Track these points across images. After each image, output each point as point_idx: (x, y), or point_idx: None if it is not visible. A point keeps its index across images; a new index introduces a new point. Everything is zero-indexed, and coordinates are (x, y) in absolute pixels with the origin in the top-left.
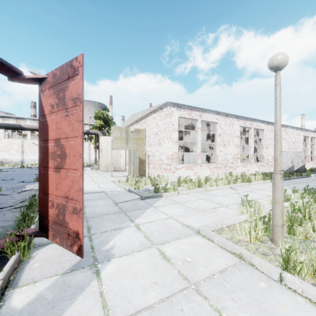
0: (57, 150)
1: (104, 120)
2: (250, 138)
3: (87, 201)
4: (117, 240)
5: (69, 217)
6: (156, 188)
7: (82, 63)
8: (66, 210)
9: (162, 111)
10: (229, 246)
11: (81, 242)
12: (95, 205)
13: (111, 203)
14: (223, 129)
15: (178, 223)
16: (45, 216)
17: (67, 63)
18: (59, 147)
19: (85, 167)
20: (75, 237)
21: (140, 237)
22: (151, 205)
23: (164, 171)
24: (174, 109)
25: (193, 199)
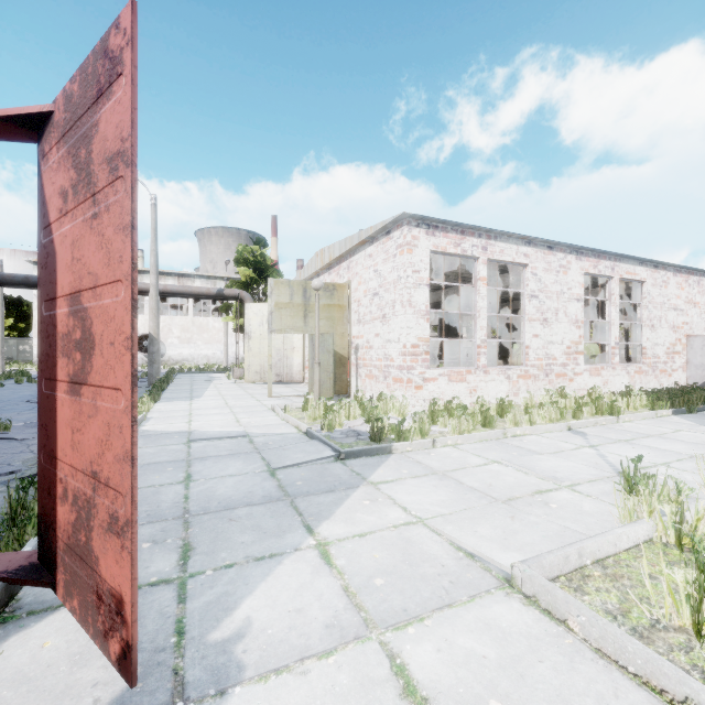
0: (74, 328)
1: (257, 266)
2: (608, 303)
3: (200, 461)
4: (260, 601)
5: (100, 543)
6: (376, 429)
7: (130, 32)
8: (94, 517)
9: (390, 239)
10: (634, 657)
11: (129, 634)
12: (218, 473)
13: (259, 468)
14: (543, 280)
15: (442, 544)
16: (50, 524)
17: (96, 50)
18: (77, 317)
19: (215, 373)
20: (113, 610)
21: (329, 594)
22: (364, 477)
23: (394, 384)
24: (420, 232)
25: (474, 462)
